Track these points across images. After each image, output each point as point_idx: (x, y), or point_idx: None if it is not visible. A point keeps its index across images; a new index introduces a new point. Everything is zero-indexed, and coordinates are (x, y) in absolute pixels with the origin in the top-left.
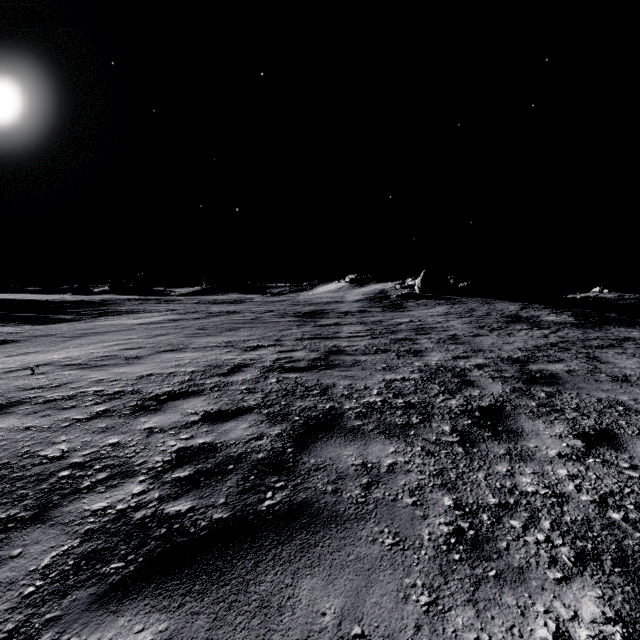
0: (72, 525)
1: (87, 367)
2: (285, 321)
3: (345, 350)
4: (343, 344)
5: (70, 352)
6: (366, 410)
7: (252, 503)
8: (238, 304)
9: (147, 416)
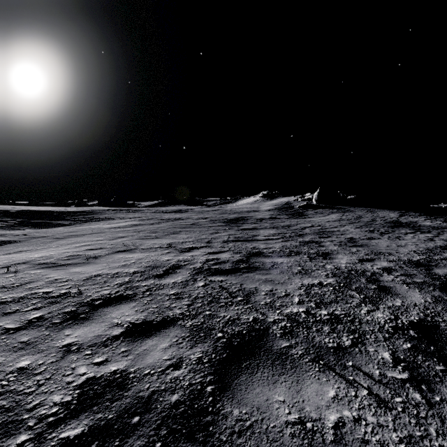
0: None
1: (53, 266)
2: (215, 226)
3: (263, 252)
4: (261, 246)
5: (49, 251)
6: (291, 324)
7: None
8: (182, 213)
9: (73, 327)
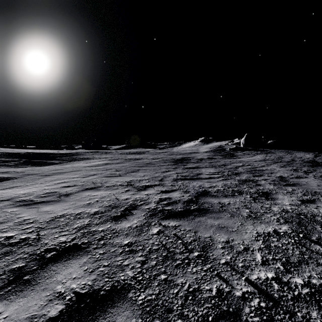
0: None
1: (29, 204)
2: (166, 165)
3: (209, 191)
4: (206, 185)
5: (33, 188)
6: (266, 305)
7: None
8: (141, 154)
9: (8, 298)
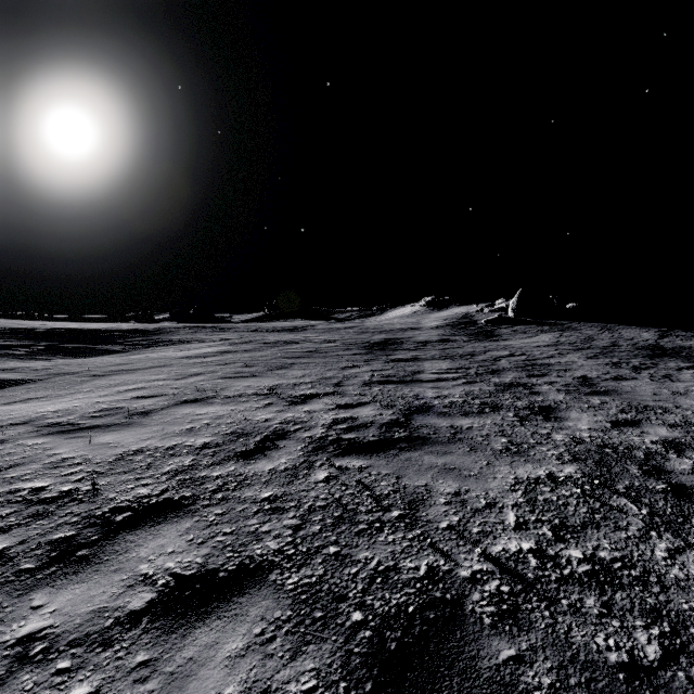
0: None
1: (68, 430)
2: (350, 354)
3: (434, 405)
4: (429, 393)
5: (73, 400)
6: (511, 589)
7: None
8: (298, 332)
9: (54, 584)
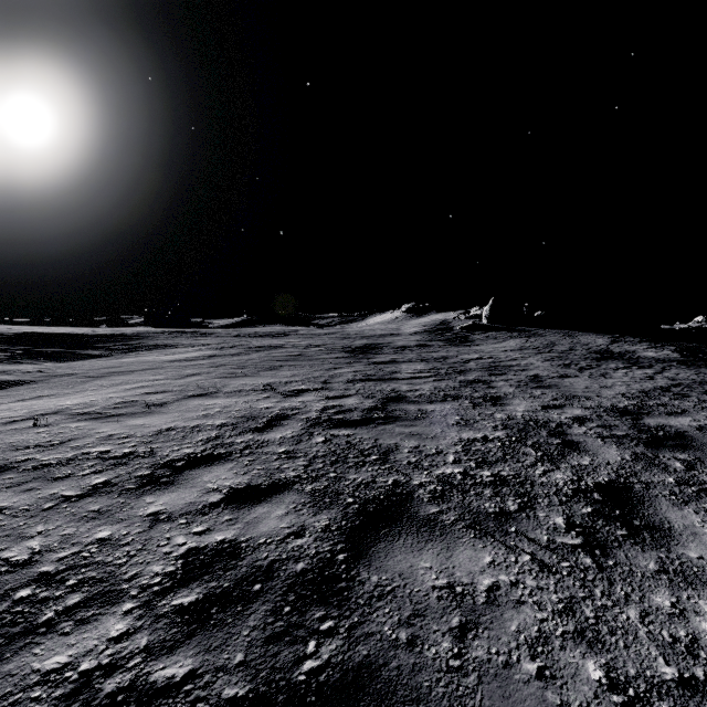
0: (5, 705)
1: (100, 417)
2: (334, 358)
3: (406, 396)
4: (403, 388)
5: (86, 396)
6: (442, 488)
7: (284, 665)
8: (281, 337)
9: (155, 493)
